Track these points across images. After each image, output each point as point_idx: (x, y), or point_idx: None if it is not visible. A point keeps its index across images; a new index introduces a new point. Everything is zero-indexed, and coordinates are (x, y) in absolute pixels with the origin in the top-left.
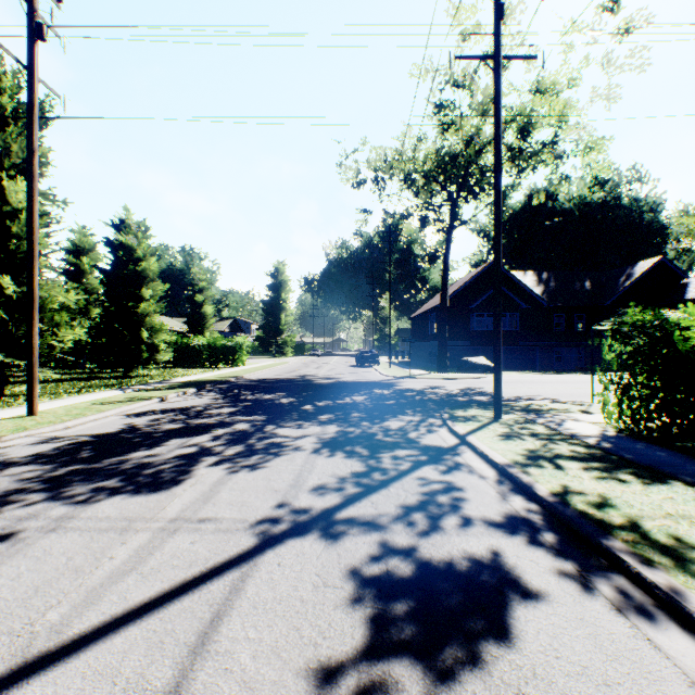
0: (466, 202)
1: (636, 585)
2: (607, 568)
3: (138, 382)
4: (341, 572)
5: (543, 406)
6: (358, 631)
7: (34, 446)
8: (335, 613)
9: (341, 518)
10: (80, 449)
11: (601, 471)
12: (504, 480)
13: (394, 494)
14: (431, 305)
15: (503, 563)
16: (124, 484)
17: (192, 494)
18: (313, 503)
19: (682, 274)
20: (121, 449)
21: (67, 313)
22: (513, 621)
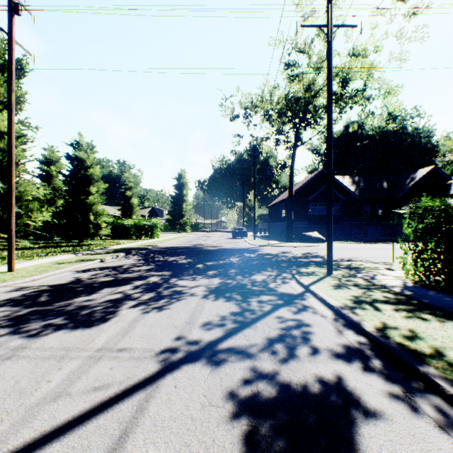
0: (305, 130)
1: (451, 405)
2: (425, 390)
3: (87, 249)
4: (222, 394)
5: (360, 265)
6: (237, 447)
7: (8, 293)
8: (217, 430)
9: (222, 348)
10: (40, 295)
11: (408, 312)
12: (339, 318)
13: (261, 329)
14: (282, 198)
15: (345, 385)
16: (67, 322)
17: (115, 329)
18: (202, 336)
19: (447, 177)
20: (68, 295)
21: (38, 202)
22: (359, 438)
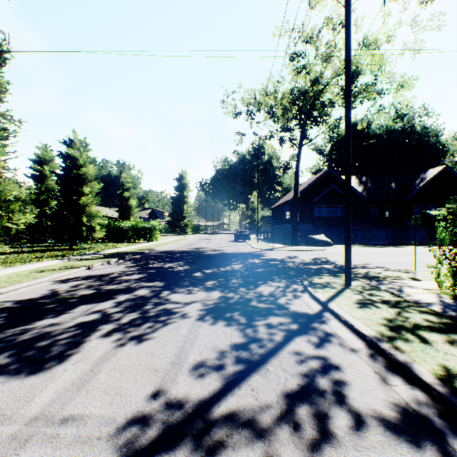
0: (310, 127)
1: None
2: None
3: (78, 253)
4: None
5: (379, 274)
6: None
7: None
8: None
9: (219, 416)
10: None
11: None
12: (376, 355)
13: (274, 376)
14: (286, 199)
15: None
16: (9, 362)
17: (70, 376)
18: (191, 390)
19: None
20: (31, 316)
21: (22, 203)
22: None
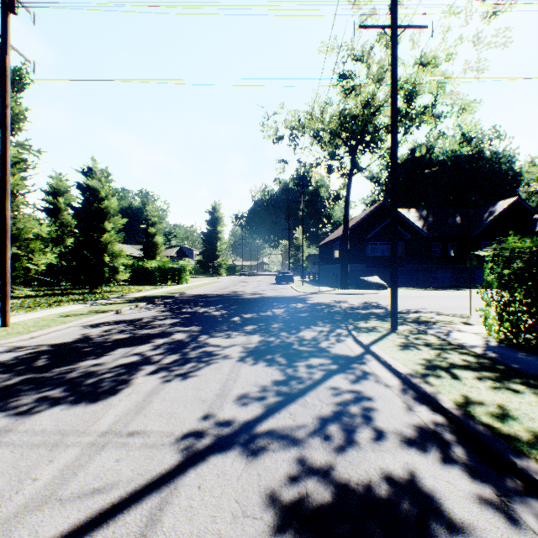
0: (363, 154)
1: None
2: (526, 492)
3: (100, 297)
4: (261, 498)
5: (430, 318)
6: None
7: None
8: None
9: (262, 431)
10: (38, 358)
11: (494, 381)
12: (408, 389)
13: (310, 404)
14: (335, 236)
15: (421, 485)
16: (67, 394)
17: (126, 405)
18: (236, 414)
19: (533, 211)
20: (72, 358)
21: (42, 241)
22: None
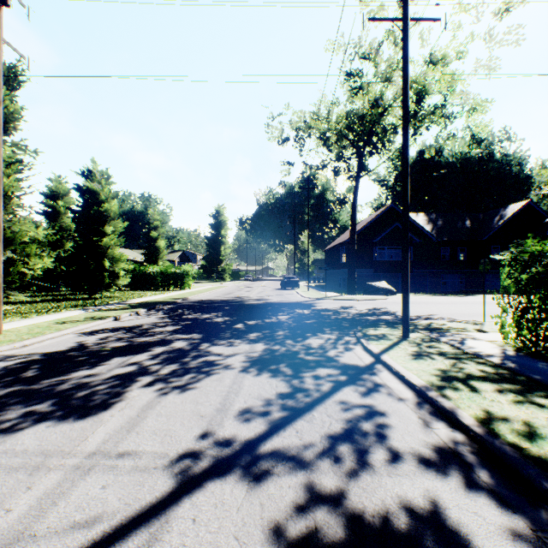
0: (370, 156)
1: None
2: None
3: (100, 303)
4: (263, 534)
5: (442, 325)
6: None
7: None
8: None
9: (265, 452)
10: (28, 368)
11: (516, 395)
12: (423, 403)
13: (318, 420)
14: (341, 240)
15: (445, 517)
16: (54, 409)
17: (118, 421)
18: (237, 432)
19: (545, 214)
20: (64, 368)
21: (38, 245)
22: None
